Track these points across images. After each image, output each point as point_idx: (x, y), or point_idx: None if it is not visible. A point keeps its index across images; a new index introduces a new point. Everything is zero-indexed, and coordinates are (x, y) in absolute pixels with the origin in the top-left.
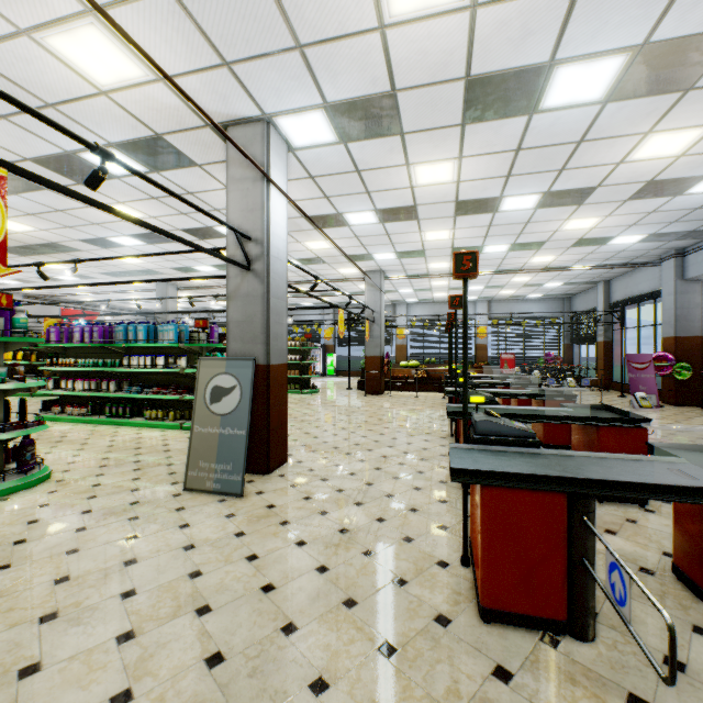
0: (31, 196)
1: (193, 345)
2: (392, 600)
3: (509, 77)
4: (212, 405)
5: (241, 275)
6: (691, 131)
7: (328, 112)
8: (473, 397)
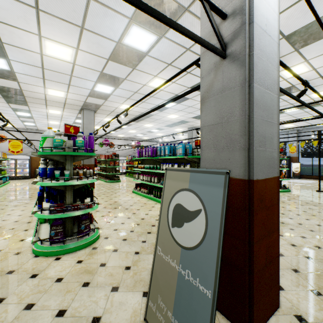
0: (122, 86)
1: (192, 157)
2: None
3: None
4: (173, 228)
5: (213, 68)
6: None
7: None
8: None
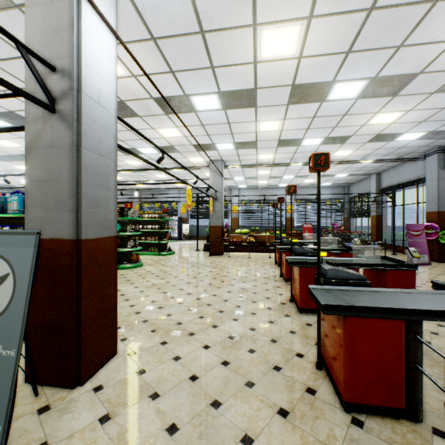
0: None
1: None
2: None
3: None
4: None
5: (42, 118)
6: None
7: None
8: None
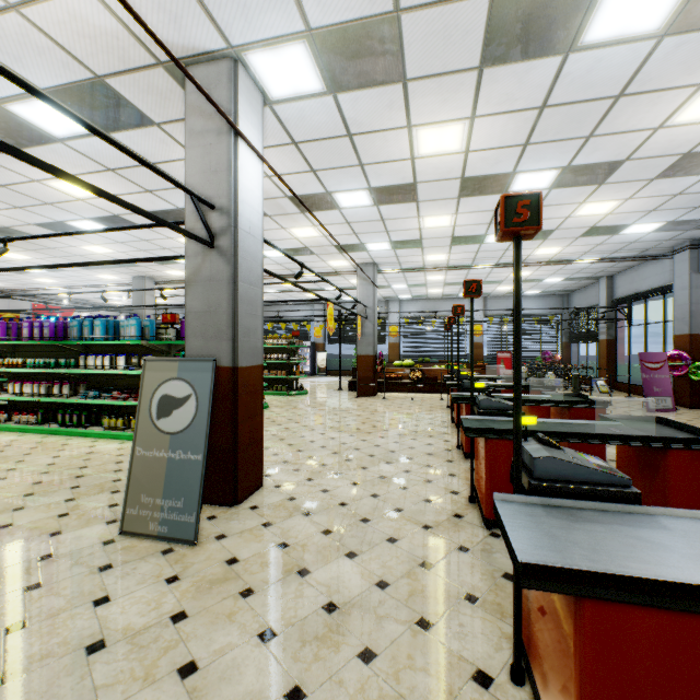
0: None
1: (159, 343)
2: None
3: None
4: (159, 421)
5: (202, 253)
6: None
7: (313, 45)
8: (521, 417)
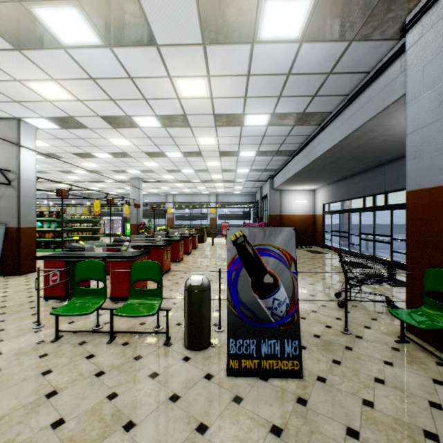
0: None
1: None
2: (21, 300)
3: (116, 117)
4: None
5: (6, 187)
6: (210, 138)
7: (48, 119)
8: (75, 237)
